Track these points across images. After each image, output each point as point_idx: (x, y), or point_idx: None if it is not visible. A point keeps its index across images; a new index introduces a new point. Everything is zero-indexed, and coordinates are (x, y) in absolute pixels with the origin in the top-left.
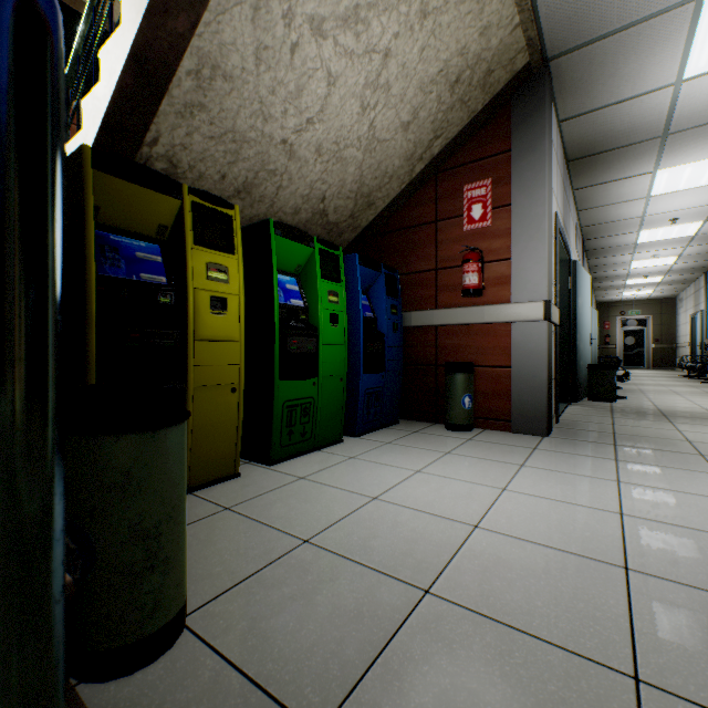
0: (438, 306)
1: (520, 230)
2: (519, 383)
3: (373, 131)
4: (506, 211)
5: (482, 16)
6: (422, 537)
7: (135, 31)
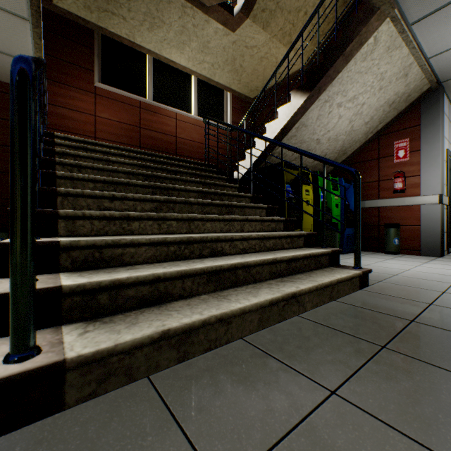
0: (379, 198)
1: (425, 162)
2: (424, 233)
3: (352, 128)
4: (417, 153)
5: (406, 81)
6: (389, 270)
7: (285, 122)
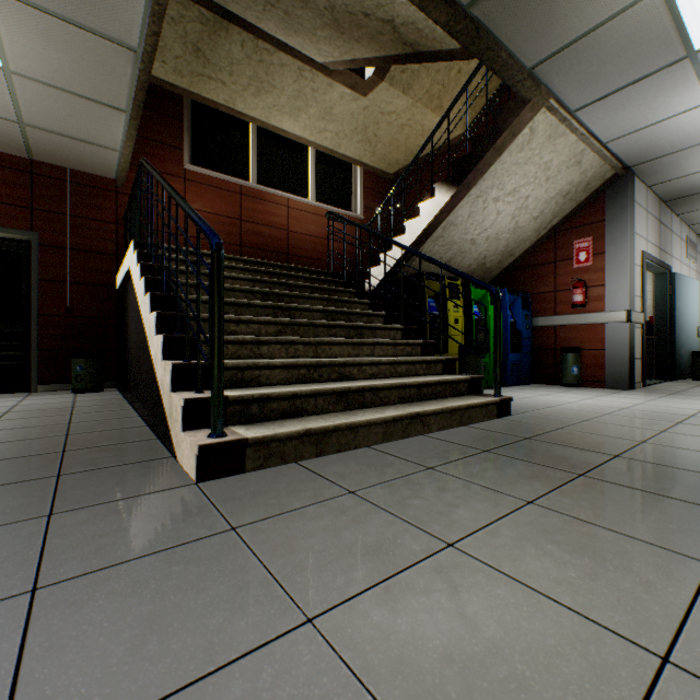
0: (556, 314)
1: (611, 268)
2: (610, 359)
3: (516, 224)
4: (601, 257)
5: (580, 169)
6: (547, 403)
7: (428, 222)
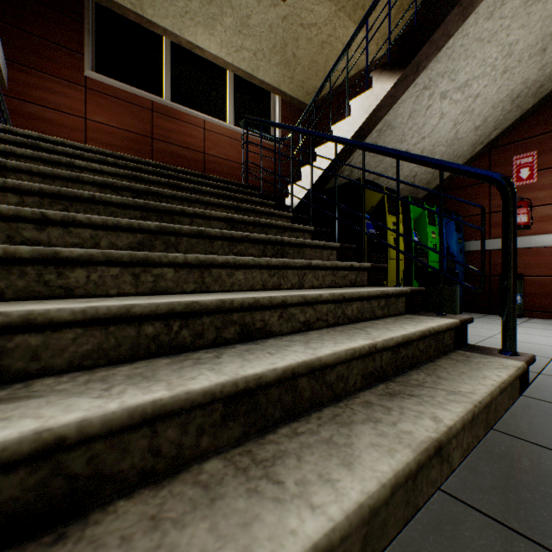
0: (491, 237)
1: None
2: None
3: (456, 135)
4: (549, 172)
5: (542, 61)
6: (532, 348)
7: (363, 120)
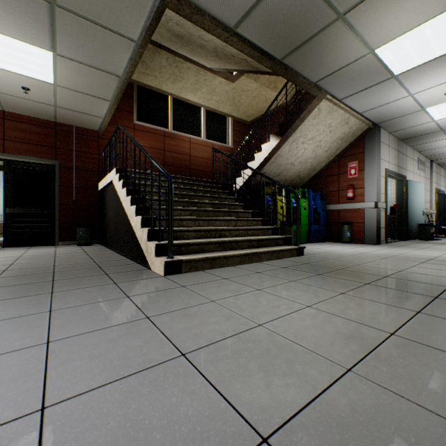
0: (339, 203)
1: (367, 178)
2: (366, 228)
3: (316, 154)
4: (362, 172)
5: (348, 126)
6: (327, 250)
7: (266, 155)
